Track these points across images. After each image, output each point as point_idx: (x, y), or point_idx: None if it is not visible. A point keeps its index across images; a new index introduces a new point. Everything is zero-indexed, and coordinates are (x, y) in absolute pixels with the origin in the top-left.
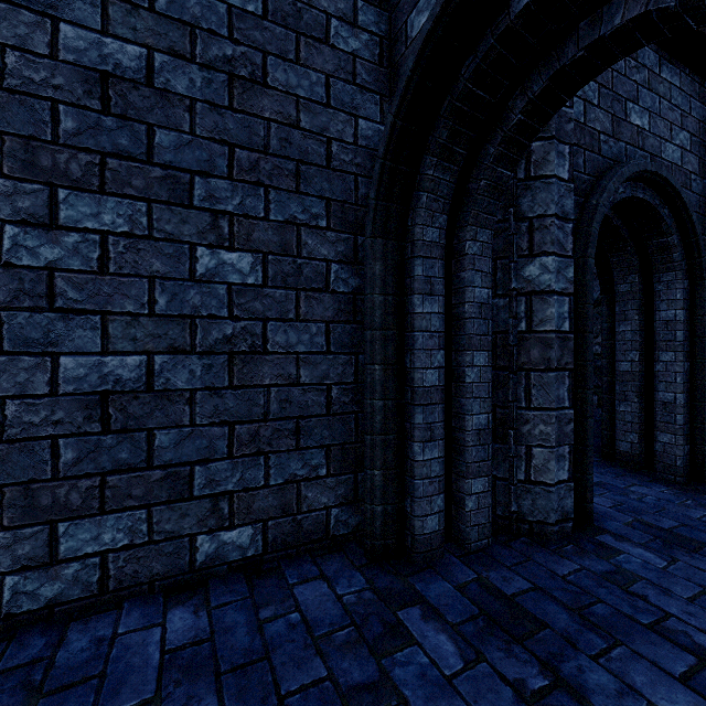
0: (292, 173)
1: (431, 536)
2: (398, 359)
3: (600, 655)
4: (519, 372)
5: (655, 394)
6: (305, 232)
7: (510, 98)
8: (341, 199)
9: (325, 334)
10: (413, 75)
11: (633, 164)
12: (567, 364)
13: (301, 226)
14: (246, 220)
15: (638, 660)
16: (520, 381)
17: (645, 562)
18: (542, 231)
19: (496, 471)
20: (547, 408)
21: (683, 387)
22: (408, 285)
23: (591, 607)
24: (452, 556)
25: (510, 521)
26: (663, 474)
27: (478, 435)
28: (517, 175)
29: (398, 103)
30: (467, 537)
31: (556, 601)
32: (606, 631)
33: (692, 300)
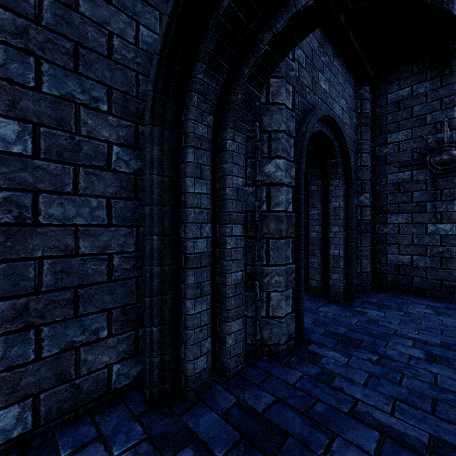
0: (70, 52)
1: (201, 374)
2: (174, 230)
3: (326, 452)
4: (262, 239)
5: (329, 251)
6: (84, 111)
7: (260, 32)
8: (123, 89)
9: (107, 208)
10: None
11: (323, 110)
12: (291, 234)
13: (80, 105)
14: (10, 85)
15: (349, 447)
16: (262, 246)
17: (337, 360)
18: (276, 141)
19: (247, 312)
20: (280, 264)
21: (343, 247)
22: (182, 169)
23: (314, 407)
24: (217, 385)
25: (256, 346)
26: (333, 298)
27: (235, 287)
28: (261, 100)
29: (173, 4)
30: (228, 367)
31: (292, 408)
32: (326, 427)
33: (347, 197)
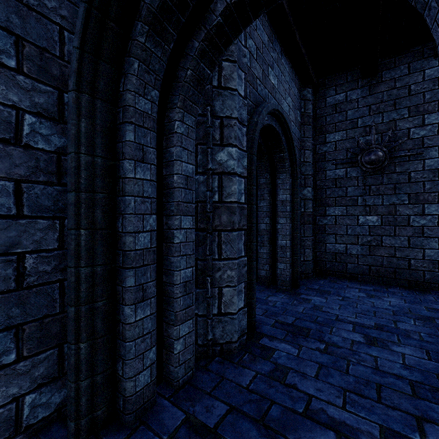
0: None
1: (144, 391)
2: (109, 223)
3: None
4: (213, 232)
5: (277, 242)
6: None
7: (212, 1)
8: (40, 44)
9: (15, 195)
10: None
11: (273, 104)
12: (243, 226)
13: None
14: None
15: None
16: (214, 239)
17: (288, 353)
18: (229, 128)
19: (198, 310)
20: (232, 258)
21: (289, 237)
22: (120, 149)
23: (269, 411)
24: (163, 399)
25: (207, 347)
26: (281, 286)
27: (185, 286)
28: (213, 83)
29: None
30: (176, 376)
31: (247, 417)
32: (283, 434)
33: (293, 190)
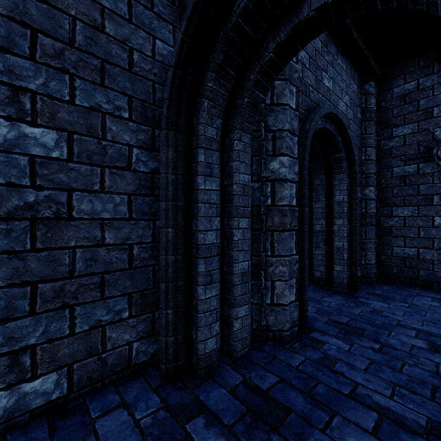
0: (97, 68)
1: (211, 353)
2: (186, 223)
3: (326, 427)
4: (267, 232)
5: (333, 243)
6: (109, 119)
7: (265, 41)
8: (141, 98)
9: (128, 204)
10: (198, 2)
11: (326, 108)
12: (295, 226)
13: (106, 114)
14: (50, 100)
15: (348, 424)
16: (267, 238)
17: (339, 347)
18: (281, 139)
19: (253, 299)
20: (284, 255)
21: (347, 239)
22: (194, 168)
23: (315, 388)
24: (225, 365)
25: (261, 331)
26: (337, 289)
27: (242, 276)
28: (266, 101)
29: (186, 23)
30: (235, 349)
31: (294, 388)
32: (326, 406)
33: (351, 190)
